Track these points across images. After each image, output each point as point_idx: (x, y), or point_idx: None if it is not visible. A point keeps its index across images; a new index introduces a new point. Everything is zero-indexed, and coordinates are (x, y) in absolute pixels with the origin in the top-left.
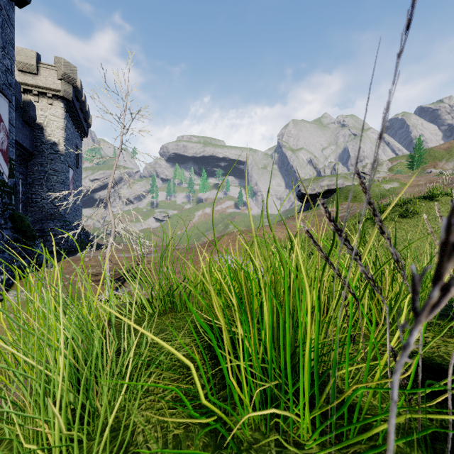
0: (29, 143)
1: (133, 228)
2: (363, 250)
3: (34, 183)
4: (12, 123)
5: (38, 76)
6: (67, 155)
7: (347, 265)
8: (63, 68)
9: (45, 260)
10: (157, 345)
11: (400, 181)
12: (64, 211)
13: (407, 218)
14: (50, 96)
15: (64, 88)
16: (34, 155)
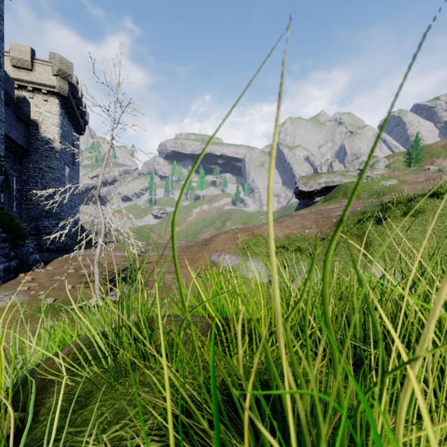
0: (23, 140)
1: (125, 228)
2: None
3: (29, 180)
4: (1, 118)
5: (33, 72)
6: (63, 152)
7: None
8: (58, 64)
9: (36, 260)
10: None
11: (399, 178)
12: (59, 209)
13: (411, 216)
14: (45, 93)
15: (59, 84)
16: (29, 152)
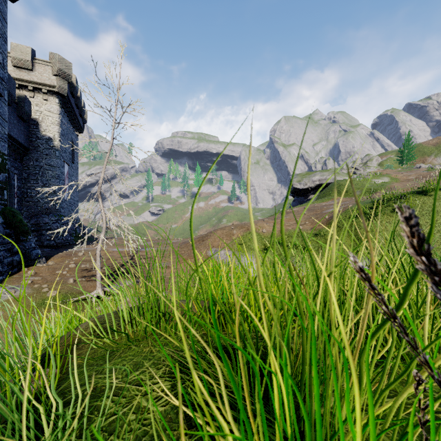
0: (24, 138)
1: (125, 224)
2: (390, 262)
3: (29, 178)
4: (4, 117)
5: (33, 72)
6: (62, 150)
7: (389, 296)
8: (58, 64)
9: (38, 255)
10: (128, 393)
11: (390, 176)
12: (59, 206)
13: None
14: (45, 92)
15: (59, 84)
16: (29, 150)
